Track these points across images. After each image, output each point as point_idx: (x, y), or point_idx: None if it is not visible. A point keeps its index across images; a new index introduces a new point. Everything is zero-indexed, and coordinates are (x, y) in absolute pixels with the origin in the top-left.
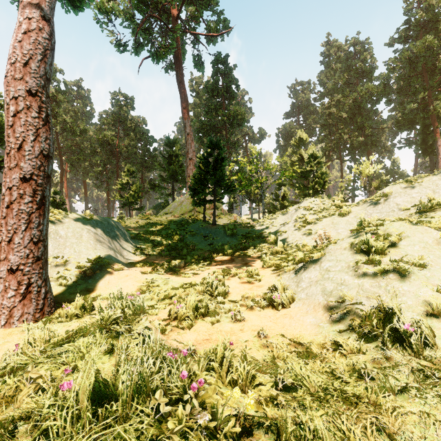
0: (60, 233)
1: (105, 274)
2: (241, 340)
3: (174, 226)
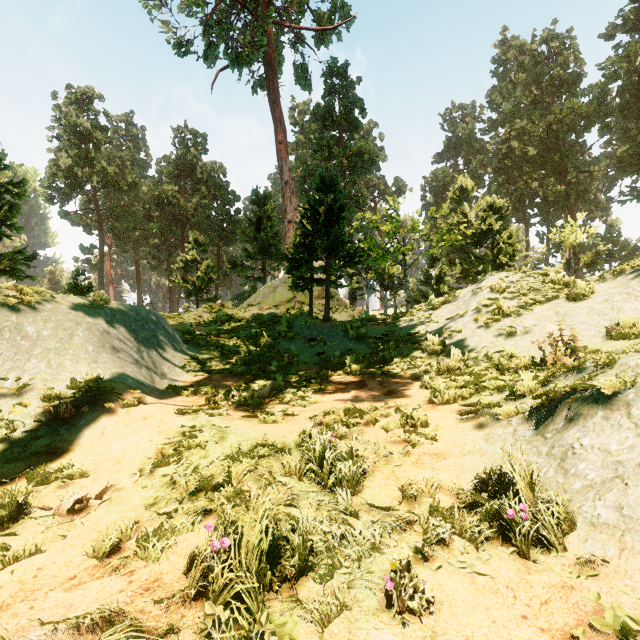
0: (25, 329)
1: (100, 414)
2: None
3: (260, 323)
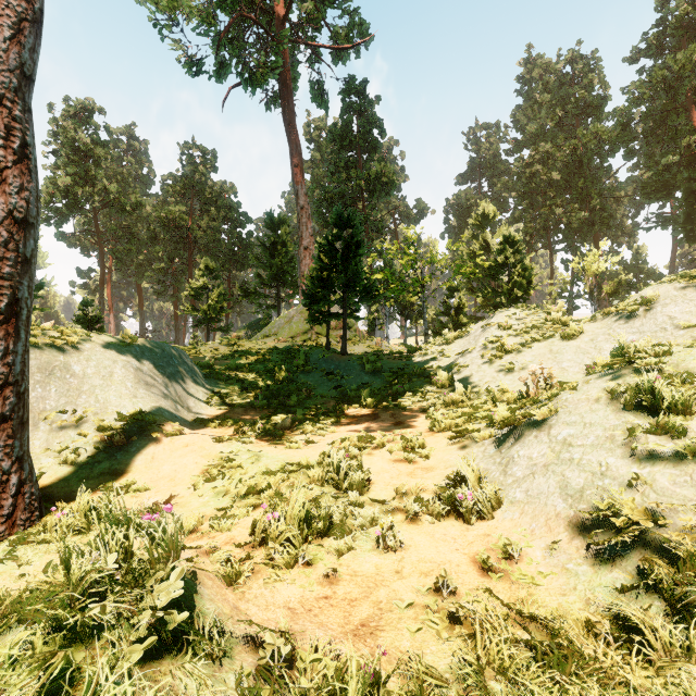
0: (72, 368)
1: (148, 443)
2: (399, 602)
3: (278, 356)
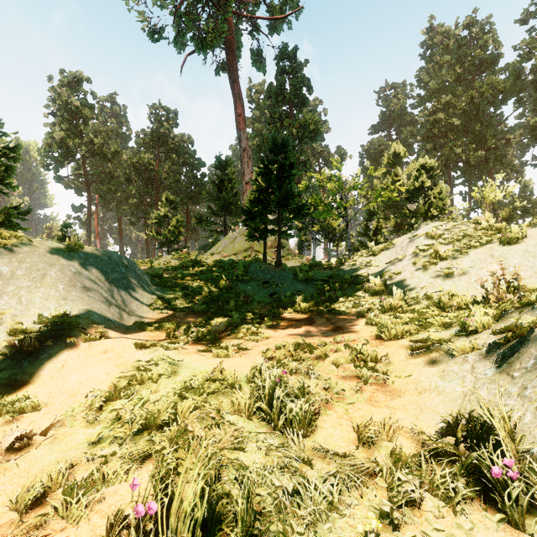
0: None
1: (63, 348)
2: None
3: (220, 268)
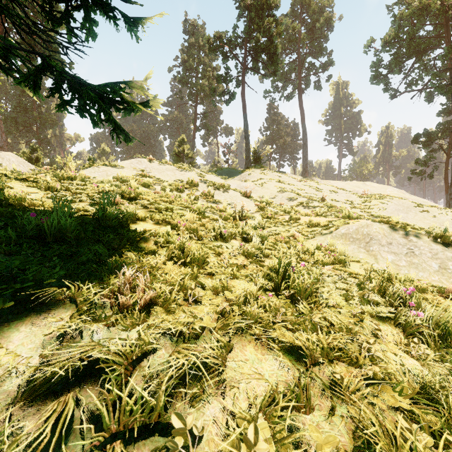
0: None
1: None
2: None
3: None
